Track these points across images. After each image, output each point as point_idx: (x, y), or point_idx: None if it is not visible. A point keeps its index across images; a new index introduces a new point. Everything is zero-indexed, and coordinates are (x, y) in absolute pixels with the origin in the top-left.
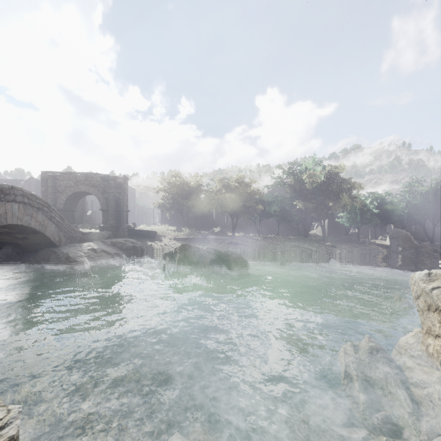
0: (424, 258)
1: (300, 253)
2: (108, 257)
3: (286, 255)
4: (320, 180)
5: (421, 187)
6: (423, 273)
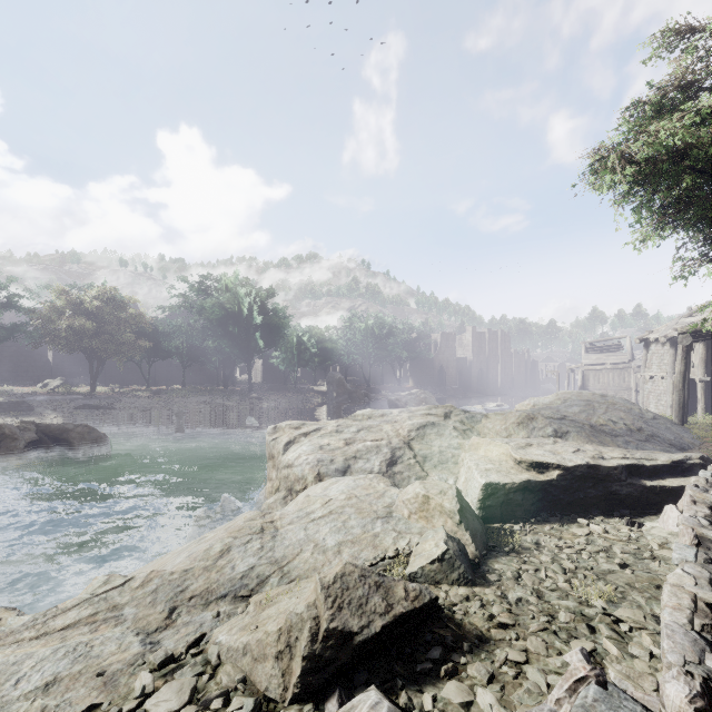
0: (356, 404)
1: (208, 413)
2: None
3: (187, 418)
4: (243, 308)
5: (359, 323)
6: (272, 427)
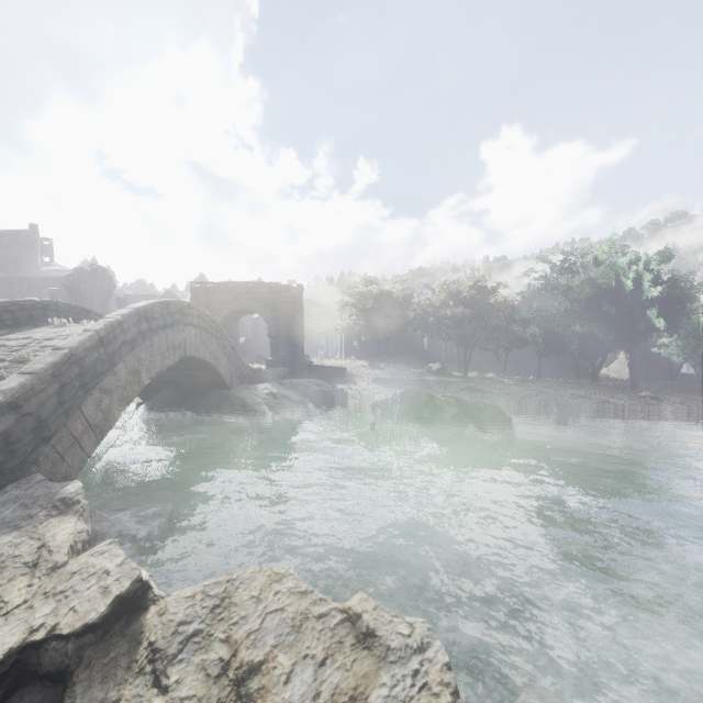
0: None
1: (593, 410)
2: (292, 406)
3: (569, 412)
4: (628, 280)
5: None
6: None
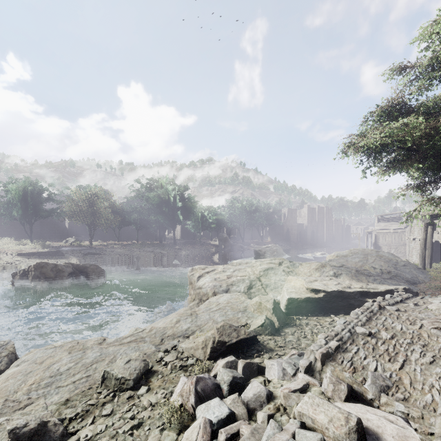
0: (235, 252)
1: (153, 257)
2: None
3: (141, 260)
4: (171, 197)
5: (237, 203)
6: (191, 268)
